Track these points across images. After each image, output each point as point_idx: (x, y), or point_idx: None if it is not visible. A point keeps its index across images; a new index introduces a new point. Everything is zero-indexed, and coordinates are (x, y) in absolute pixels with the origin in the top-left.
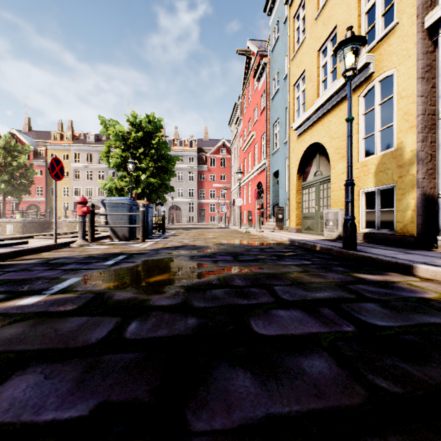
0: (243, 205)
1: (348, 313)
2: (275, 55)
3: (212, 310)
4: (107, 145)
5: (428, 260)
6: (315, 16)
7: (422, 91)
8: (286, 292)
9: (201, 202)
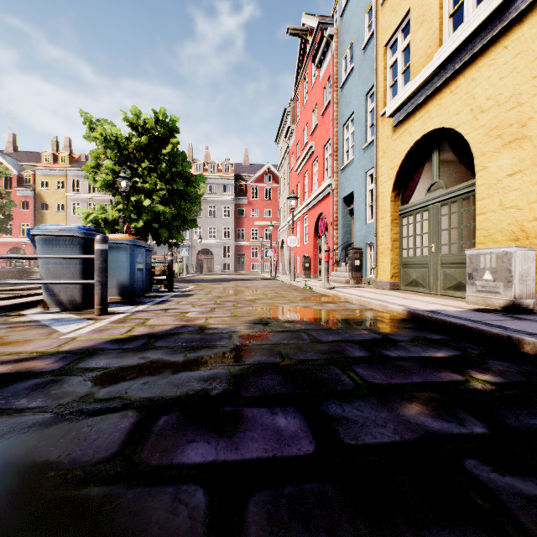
0: (296, 248)
1: None
2: (348, 19)
3: None
4: (94, 156)
5: None
6: None
7: None
8: None
9: (240, 245)
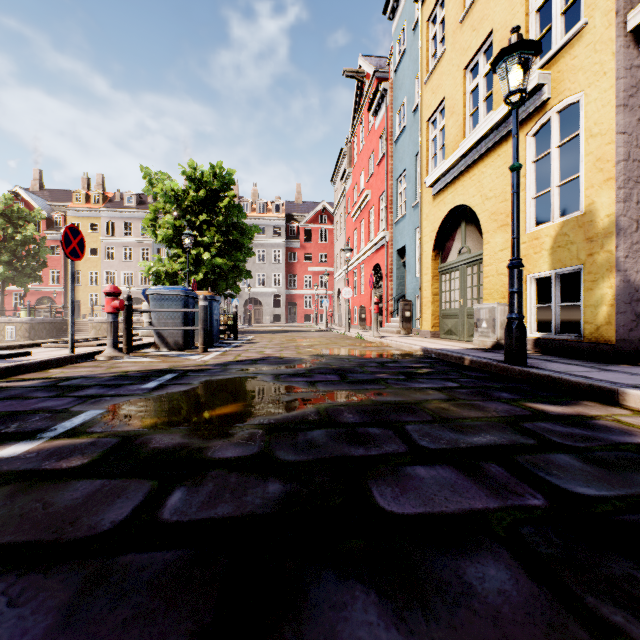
0: (353, 298)
1: (529, 472)
2: (401, 77)
3: (308, 467)
4: (152, 210)
5: (639, 381)
6: (461, 17)
7: (623, 126)
8: (425, 435)
9: (291, 294)
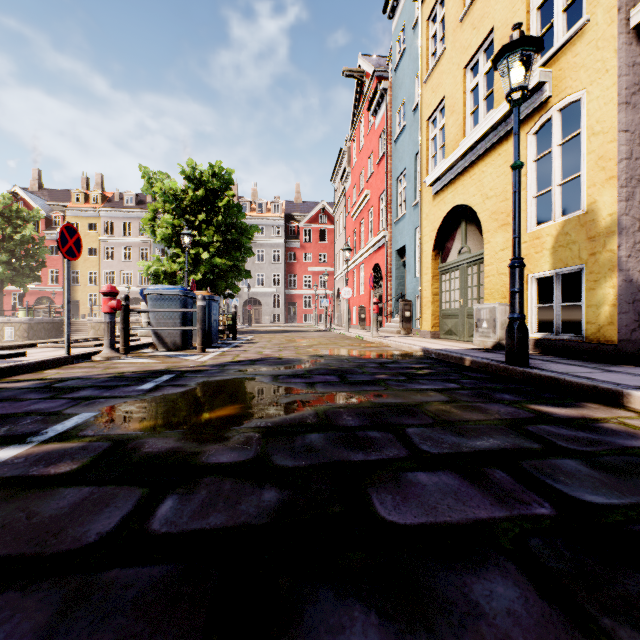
0: (352, 298)
1: (535, 478)
2: (400, 76)
3: (305, 473)
4: (151, 209)
5: None
6: (461, 15)
7: (626, 124)
8: (426, 438)
9: (291, 294)
